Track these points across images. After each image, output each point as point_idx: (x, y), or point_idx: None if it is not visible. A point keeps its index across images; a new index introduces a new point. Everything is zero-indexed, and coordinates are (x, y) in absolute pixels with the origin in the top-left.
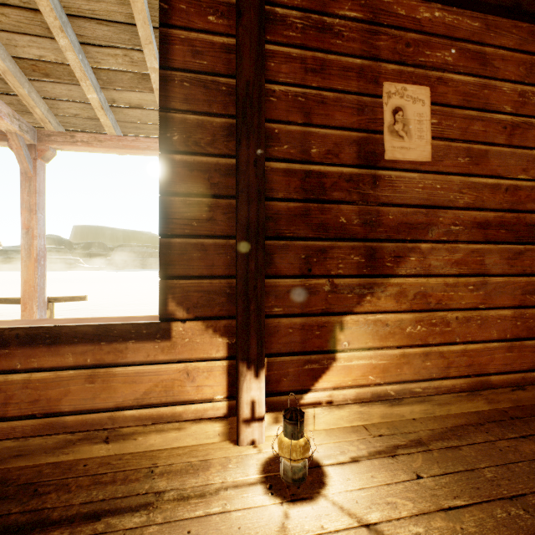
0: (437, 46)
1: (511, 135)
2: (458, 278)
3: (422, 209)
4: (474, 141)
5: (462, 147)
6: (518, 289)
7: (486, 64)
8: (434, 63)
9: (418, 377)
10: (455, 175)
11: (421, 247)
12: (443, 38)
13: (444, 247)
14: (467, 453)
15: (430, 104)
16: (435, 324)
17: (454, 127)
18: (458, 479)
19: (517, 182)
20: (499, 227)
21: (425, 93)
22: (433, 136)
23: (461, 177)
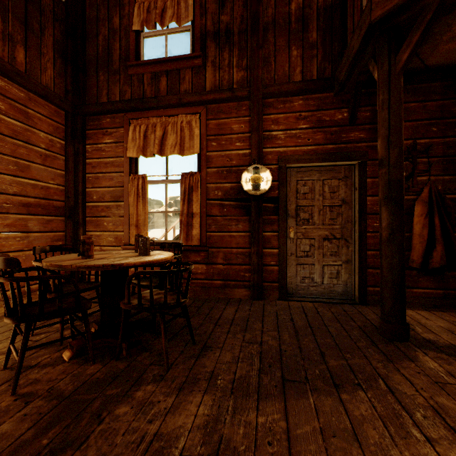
0: None
1: (45, 160)
2: (9, 234)
3: None
4: (21, 158)
5: (13, 160)
6: (50, 239)
7: (29, 119)
8: None
9: None
10: (7, 175)
11: None
12: None
13: None
14: (3, 323)
15: None
16: None
17: (6, 147)
18: None
19: (49, 185)
20: (38, 207)
21: None
22: None
23: (12, 177)
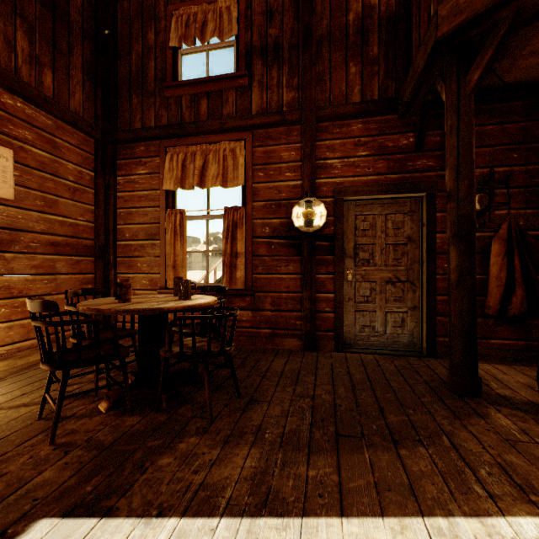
0: (20, 125)
1: (74, 194)
2: (37, 276)
3: (7, 230)
4: (49, 193)
5: (40, 195)
6: (78, 282)
7: (57, 149)
8: (17, 135)
9: (3, 343)
10: (34, 211)
11: (6, 255)
12: (25, 122)
13: (25, 257)
14: (32, 373)
15: (14, 162)
16: (18, 307)
17: (33, 181)
18: (20, 382)
19: (78, 221)
20: (66, 246)
21: (9, 153)
22: (16, 183)
23: (39, 213)
